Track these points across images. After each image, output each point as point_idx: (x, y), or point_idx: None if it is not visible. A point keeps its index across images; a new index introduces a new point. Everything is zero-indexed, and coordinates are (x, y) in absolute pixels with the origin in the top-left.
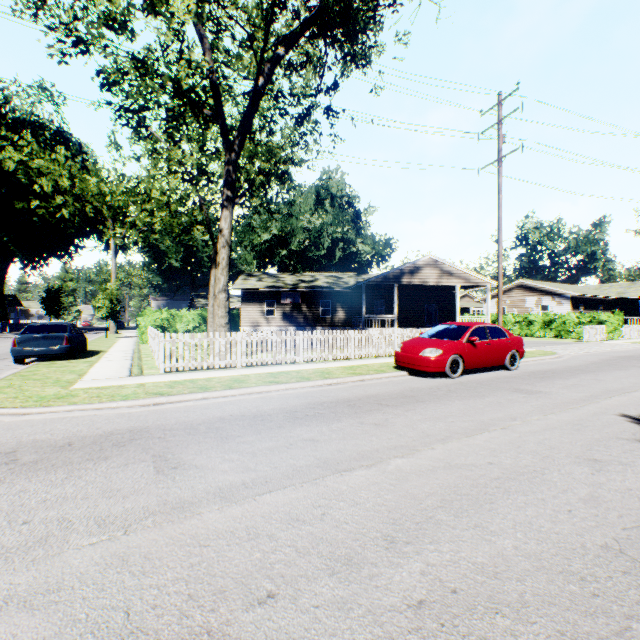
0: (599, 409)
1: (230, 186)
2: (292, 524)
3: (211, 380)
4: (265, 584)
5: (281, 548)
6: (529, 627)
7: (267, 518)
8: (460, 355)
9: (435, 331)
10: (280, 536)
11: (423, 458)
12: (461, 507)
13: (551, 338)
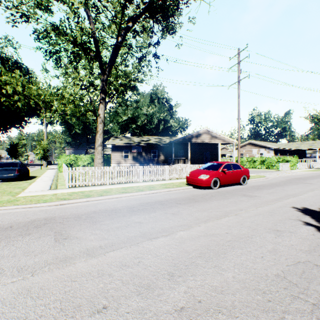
0: (282, 204)
1: (104, 92)
2: (122, 268)
3: (92, 191)
4: (103, 301)
5: (114, 281)
6: (234, 319)
7: (109, 265)
8: (218, 178)
9: (206, 166)
10: (115, 274)
11: (194, 231)
12: (209, 256)
13: (264, 169)
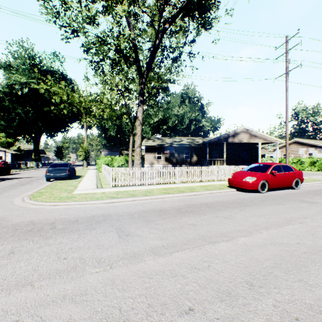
0: None
1: (142, 95)
2: (193, 270)
3: (135, 191)
4: (186, 302)
5: (190, 283)
6: None
7: (179, 265)
8: (266, 180)
9: (251, 167)
10: (188, 276)
11: (257, 238)
12: (287, 268)
13: (315, 171)
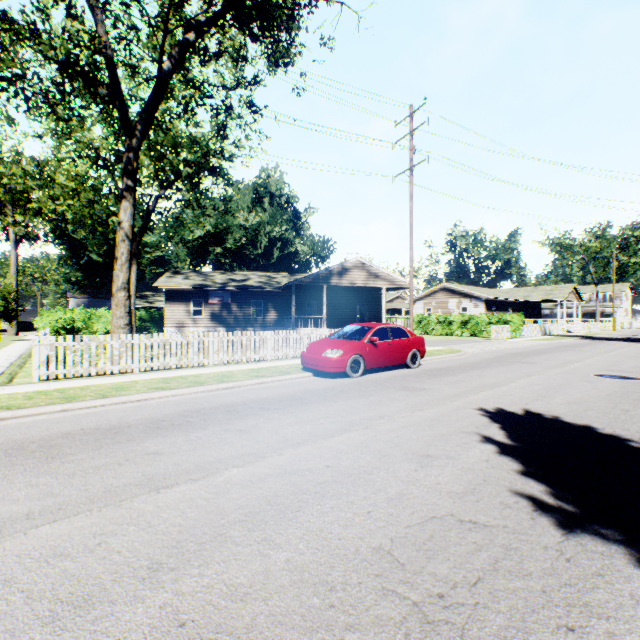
0: (464, 404)
1: (131, 175)
2: (49, 561)
3: (87, 388)
4: None
5: (9, 596)
6: None
7: (22, 557)
8: (361, 355)
9: (342, 332)
10: (21, 579)
11: (263, 466)
12: (263, 519)
13: (467, 337)
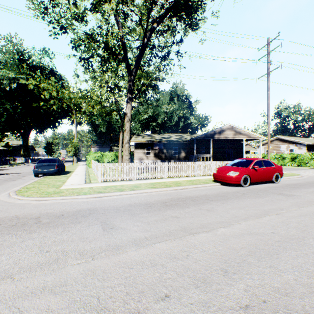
0: None
1: (130, 92)
2: (172, 259)
3: (123, 186)
4: (163, 290)
5: (168, 271)
6: None
7: (159, 256)
8: (248, 175)
9: (234, 162)
10: (167, 265)
11: (235, 228)
12: (260, 255)
13: (295, 166)
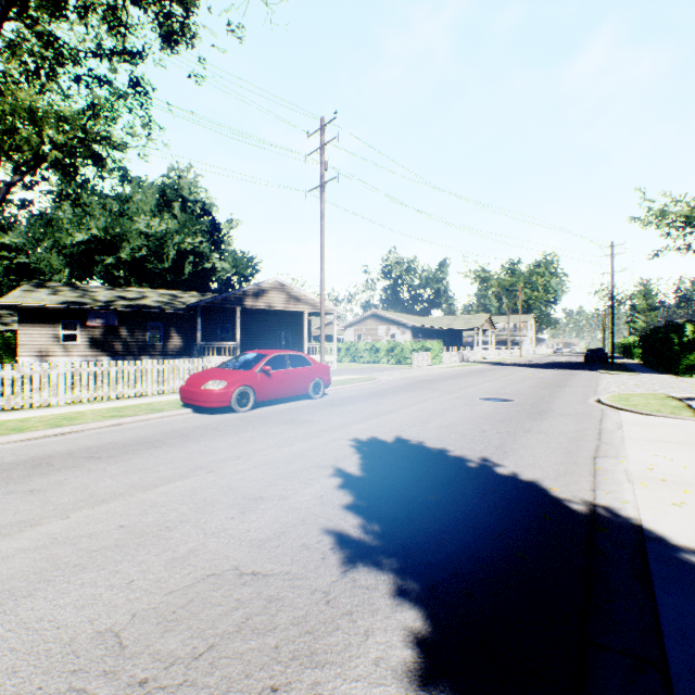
0: (341, 435)
1: None
2: None
3: None
4: None
5: None
6: None
7: None
8: (251, 386)
9: (234, 360)
10: None
11: (25, 537)
12: None
13: (393, 364)
